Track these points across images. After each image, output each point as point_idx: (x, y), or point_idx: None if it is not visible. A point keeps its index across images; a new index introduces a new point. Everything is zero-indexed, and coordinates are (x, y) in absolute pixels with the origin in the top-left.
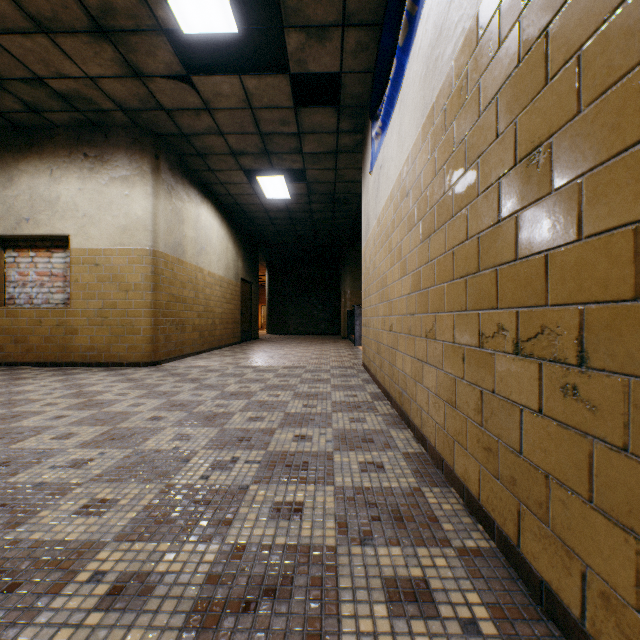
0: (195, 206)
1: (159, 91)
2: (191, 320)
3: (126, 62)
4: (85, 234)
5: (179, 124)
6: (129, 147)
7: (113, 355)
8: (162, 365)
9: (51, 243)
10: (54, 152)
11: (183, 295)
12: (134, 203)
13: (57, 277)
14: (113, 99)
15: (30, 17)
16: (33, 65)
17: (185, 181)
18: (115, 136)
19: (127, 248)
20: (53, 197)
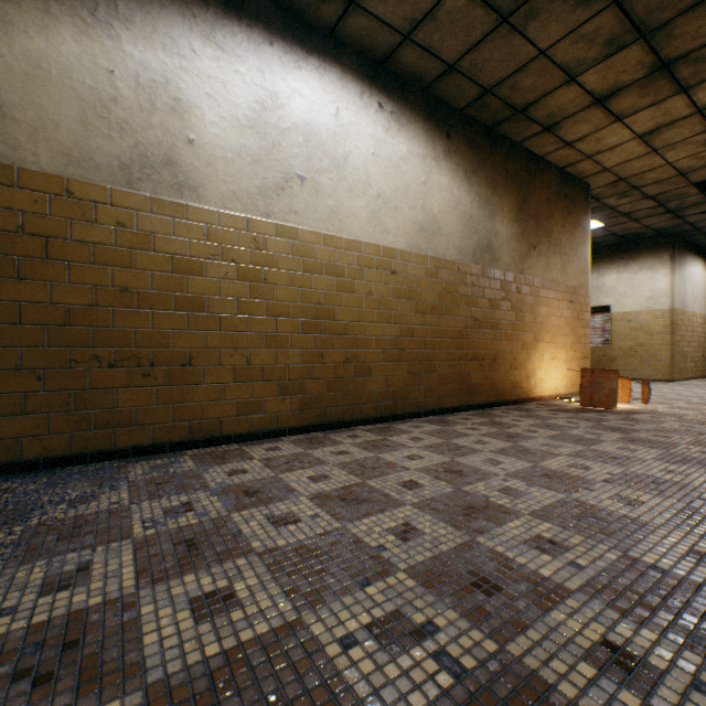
0: (690, 267)
1: (689, 218)
2: (688, 353)
3: (674, 216)
4: (620, 304)
5: (695, 226)
6: (652, 248)
7: (640, 374)
8: (676, 382)
9: (592, 310)
10: (599, 260)
11: (684, 335)
12: (656, 281)
13: (596, 329)
14: (652, 229)
15: (631, 219)
16: (614, 231)
17: (685, 253)
18: (641, 243)
19: (650, 309)
20: (598, 285)
